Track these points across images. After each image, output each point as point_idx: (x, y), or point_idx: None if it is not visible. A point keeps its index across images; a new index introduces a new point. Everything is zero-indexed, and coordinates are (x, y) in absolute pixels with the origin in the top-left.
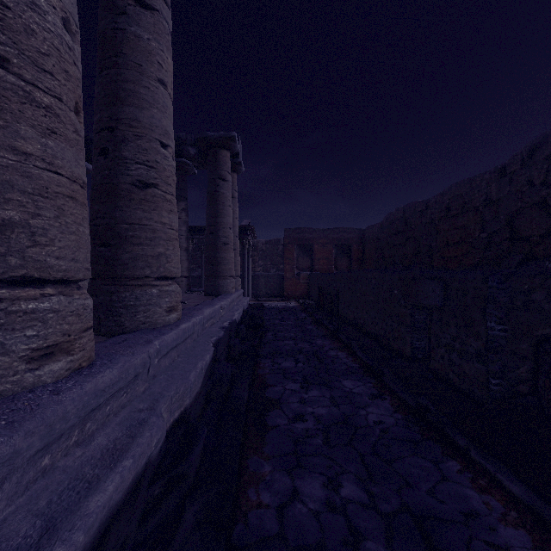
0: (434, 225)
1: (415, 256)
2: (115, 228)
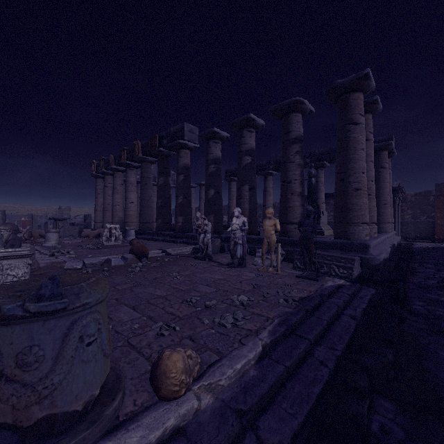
0: None
1: None
2: None
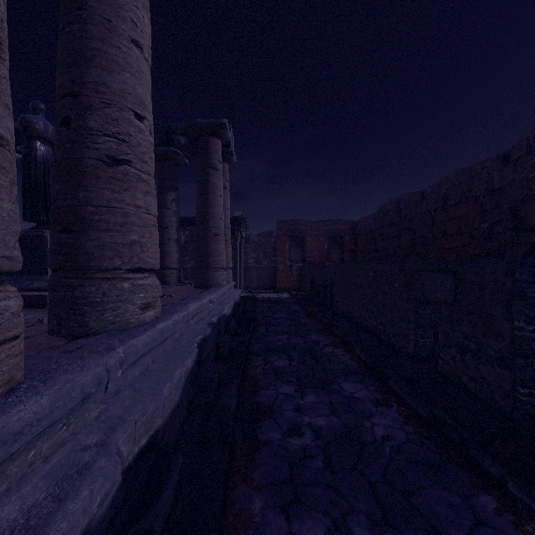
0: (430, 216)
1: (410, 247)
2: (78, 211)
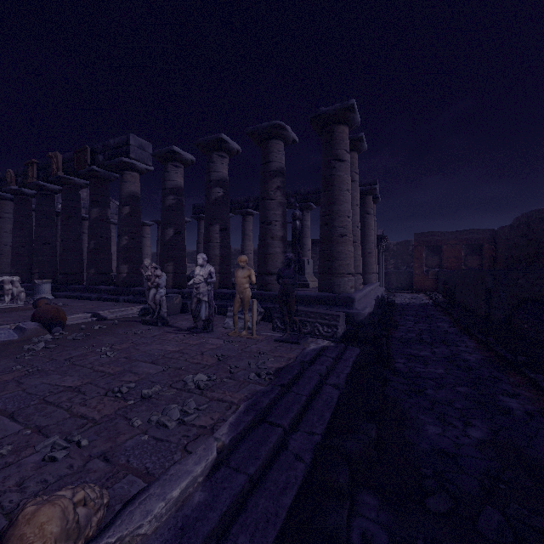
0: None
1: (535, 256)
2: None
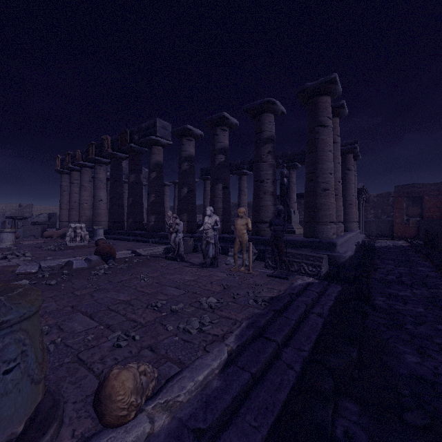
0: None
1: None
2: None
